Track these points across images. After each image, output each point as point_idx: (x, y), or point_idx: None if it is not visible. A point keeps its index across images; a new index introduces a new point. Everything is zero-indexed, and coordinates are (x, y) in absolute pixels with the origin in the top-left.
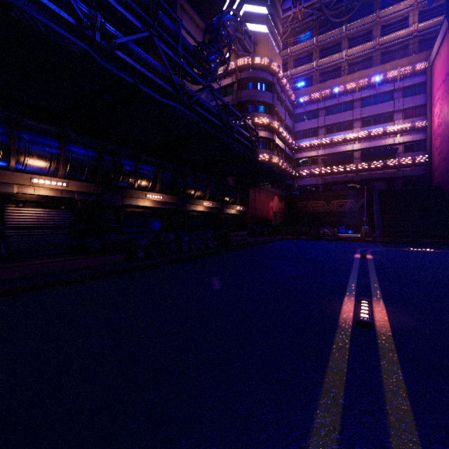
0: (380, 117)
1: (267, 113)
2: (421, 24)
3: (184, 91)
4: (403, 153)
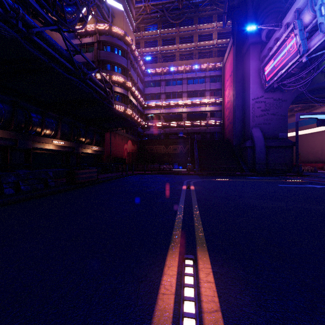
0: (198, 93)
1: (123, 74)
2: (219, 40)
3: (19, 16)
4: (210, 117)
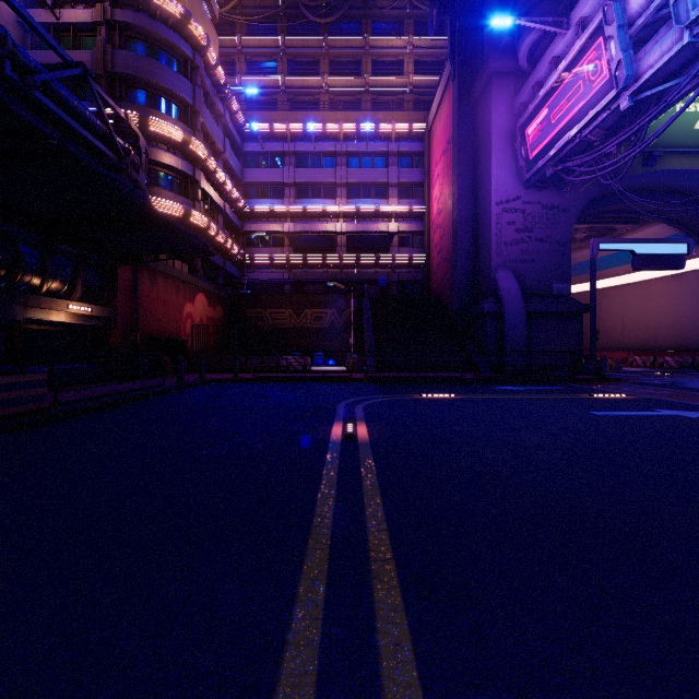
0: (371, 189)
1: (182, 121)
2: (417, 78)
3: None
4: (399, 247)
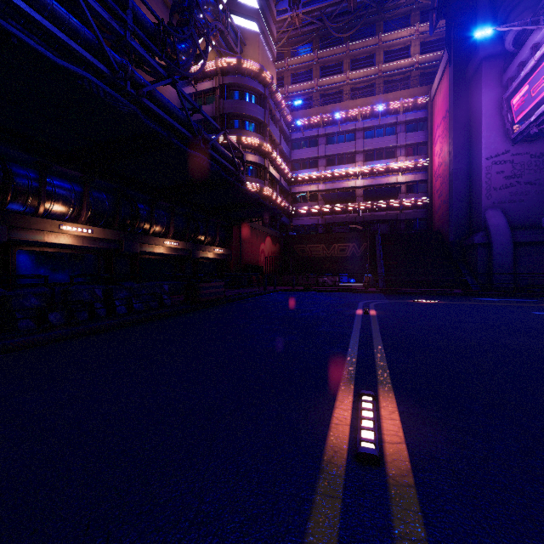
0: (383, 152)
1: (258, 132)
2: (422, 56)
3: (128, 75)
4: (406, 193)
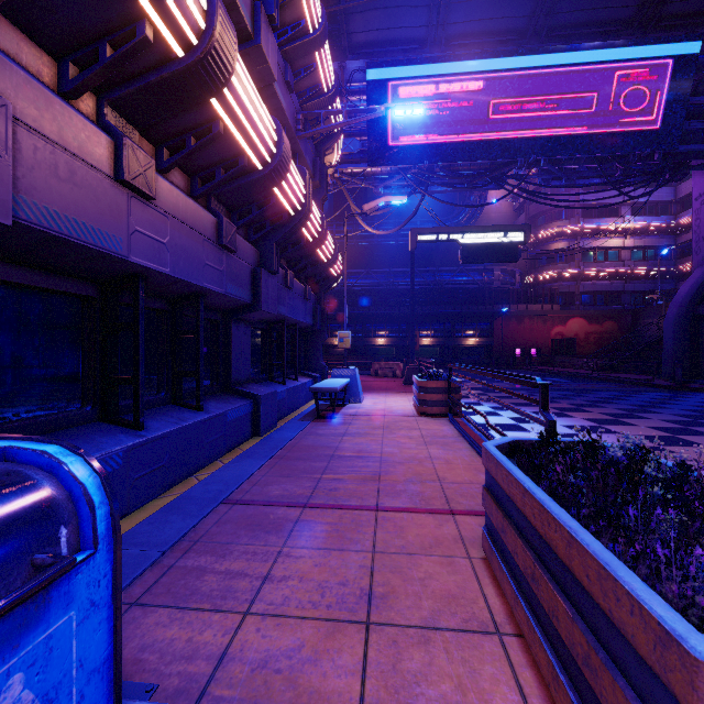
0: None
1: (564, 217)
2: None
3: (391, 283)
4: None
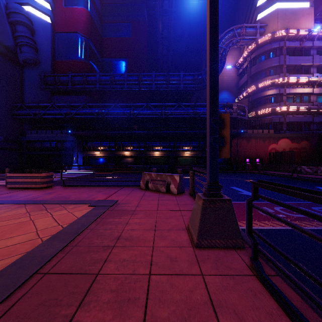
0: None
1: (275, 73)
2: None
3: (163, 113)
4: None
